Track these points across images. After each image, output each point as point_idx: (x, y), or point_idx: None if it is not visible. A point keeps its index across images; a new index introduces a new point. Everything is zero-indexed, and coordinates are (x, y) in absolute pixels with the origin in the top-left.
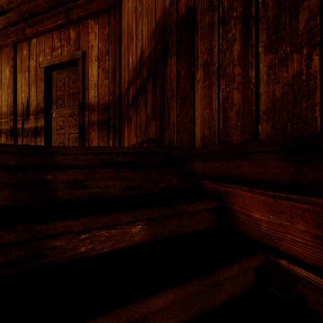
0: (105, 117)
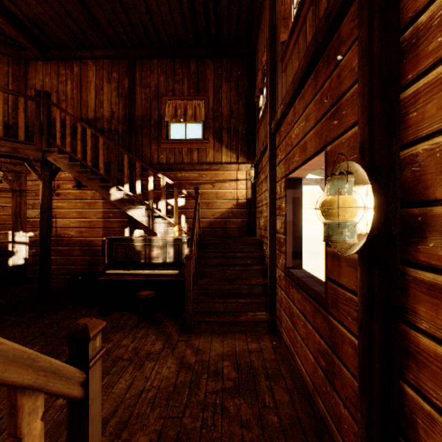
0: (4, 133)
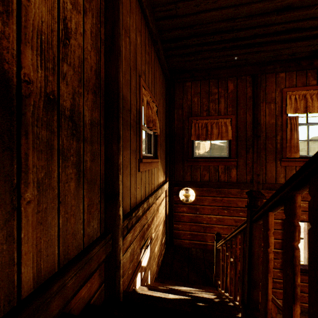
0: None
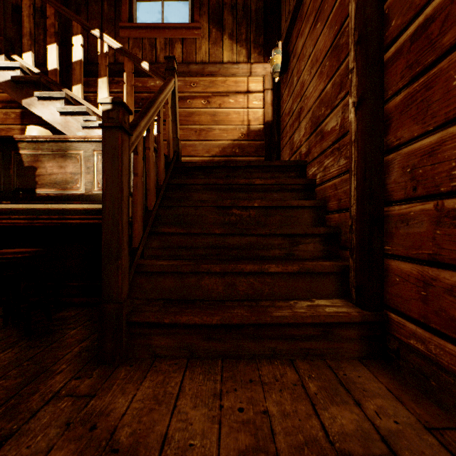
0: None
